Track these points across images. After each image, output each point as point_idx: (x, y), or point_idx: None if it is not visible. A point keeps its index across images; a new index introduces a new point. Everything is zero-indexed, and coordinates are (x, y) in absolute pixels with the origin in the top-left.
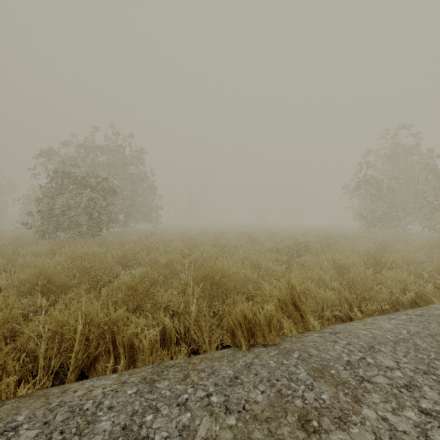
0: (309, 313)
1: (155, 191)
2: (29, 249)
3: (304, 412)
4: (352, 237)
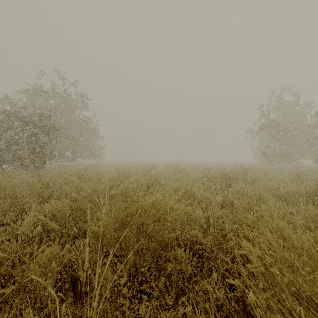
0: None
1: (98, 133)
2: None
3: None
4: (263, 168)
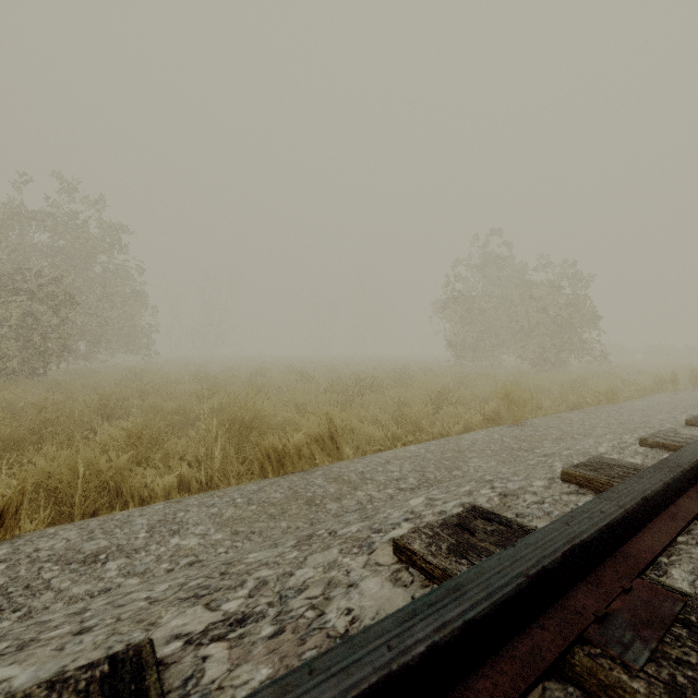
0: (344, 445)
1: (146, 301)
2: None
3: (312, 498)
4: (434, 371)
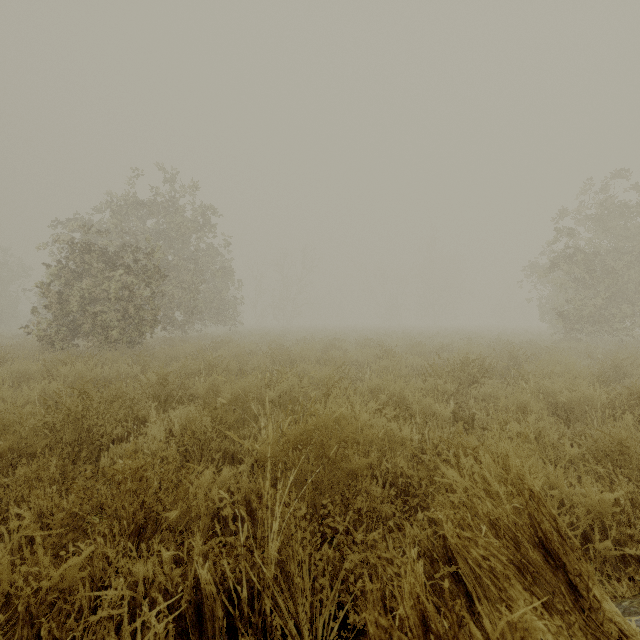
0: (596, 583)
1: (232, 276)
2: (12, 369)
3: None
4: (551, 348)
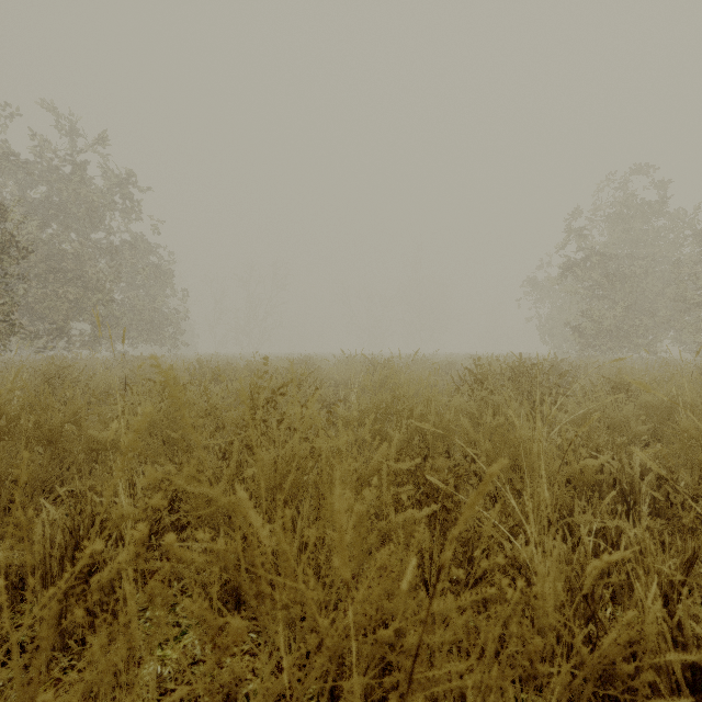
0: None
1: (171, 279)
2: None
3: None
4: (588, 362)
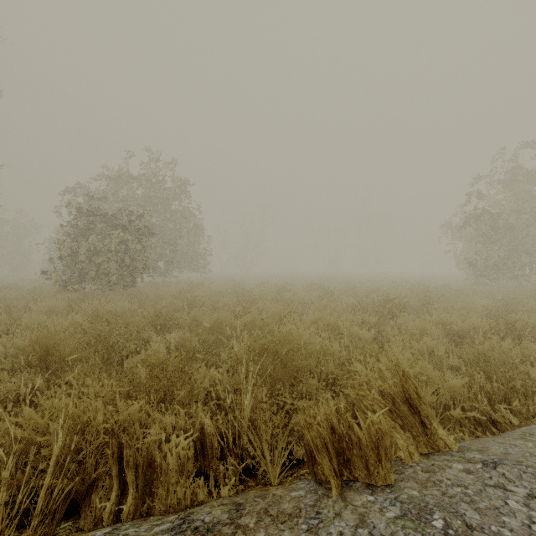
0: (435, 420)
1: (203, 232)
2: (43, 305)
3: None
4: (460, 290)
